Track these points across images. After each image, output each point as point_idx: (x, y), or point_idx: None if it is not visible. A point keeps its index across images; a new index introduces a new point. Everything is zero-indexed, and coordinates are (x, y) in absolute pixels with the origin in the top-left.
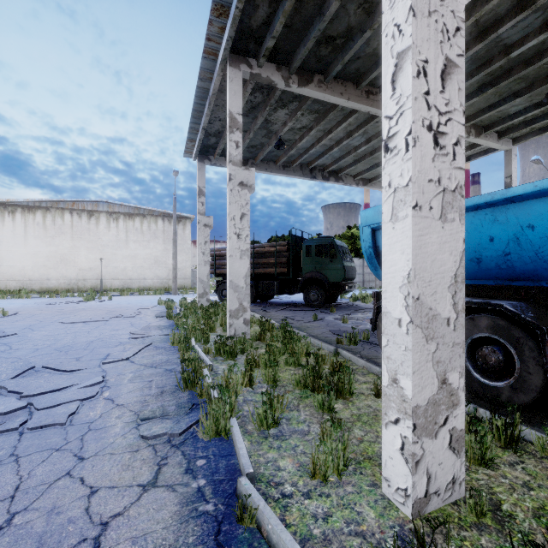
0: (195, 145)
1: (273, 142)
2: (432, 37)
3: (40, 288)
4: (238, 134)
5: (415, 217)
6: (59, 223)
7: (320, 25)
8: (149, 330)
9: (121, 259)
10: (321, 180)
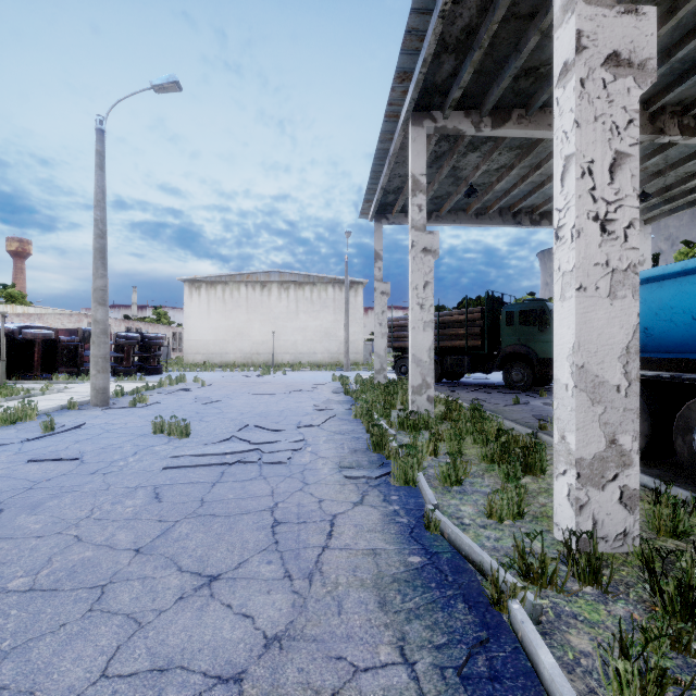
0: (372, 205)
1: (462, 190)
2: (599, 138)
3: (220, 362)
4: (421, 196)
5: (579, 298)
6: (236, 297)
7: (516, 63)
8: (329, 404)
9: (291, 331)
10: (529, 225)
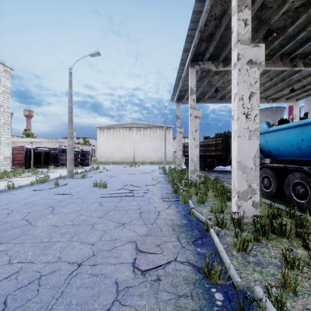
0: (175, 96)
1: (213, 89)
2: (245, 88)
3: (112, 161)
4: (194, 95)
5: (238, 139)
6: (118, 134)
7: (231, 44)
8: (158, 177)
9: (141, 148)
10: None
